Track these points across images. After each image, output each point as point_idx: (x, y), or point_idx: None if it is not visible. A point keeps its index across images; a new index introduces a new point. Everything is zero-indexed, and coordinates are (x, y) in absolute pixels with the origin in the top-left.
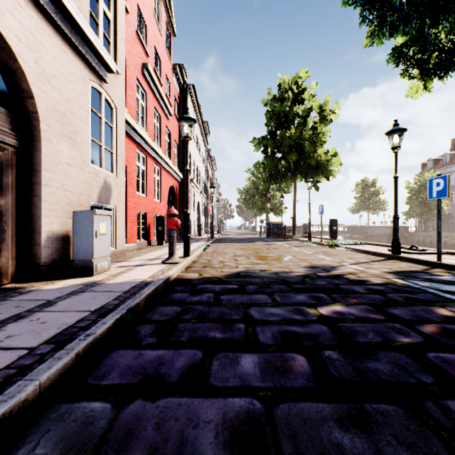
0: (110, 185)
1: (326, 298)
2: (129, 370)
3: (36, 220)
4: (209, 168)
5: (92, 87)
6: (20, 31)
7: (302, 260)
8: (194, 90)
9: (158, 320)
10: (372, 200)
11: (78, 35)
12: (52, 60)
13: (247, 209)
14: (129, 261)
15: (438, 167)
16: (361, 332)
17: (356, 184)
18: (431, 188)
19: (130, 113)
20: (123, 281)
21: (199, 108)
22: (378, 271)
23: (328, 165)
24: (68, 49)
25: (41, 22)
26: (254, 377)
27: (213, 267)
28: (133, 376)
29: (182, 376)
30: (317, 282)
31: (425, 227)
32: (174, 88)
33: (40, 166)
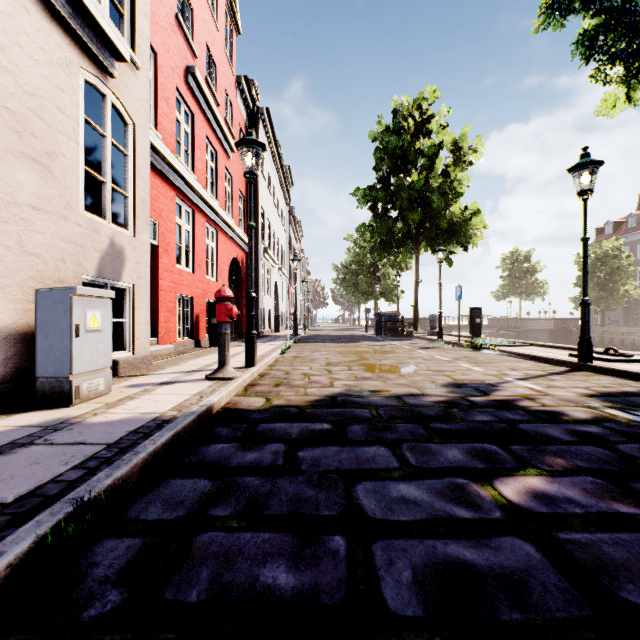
0: (122, 249)
1: (504, 455)
2: None
3: None
4: (292, 235)
5: (87, 81)
6: None
7: (437, 372)
8: (269, 117)
9: (154, 521)
10: (525, 280)
11: None
12: None
13: (346, 293)
14: (152, 376)
15: (620, 233)
16: (624, 565)
17: (503, 258)
18: None
19: (165, 140)
20: (120, 417)
21: (276, 145)
22: (571, 394)
23: (467, 227)
24: (34, 4)
25: None
26: None
27: (292, 386)
28: None
29: None
30: (474, 417)
31: (603, 320)
32: (239, 112)
33: None
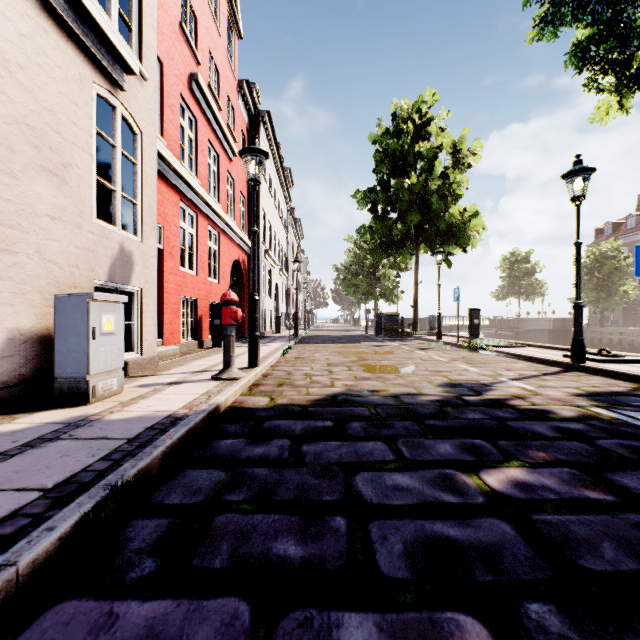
0: (131, 254)
1: (491, 449)
2: None
3: None
4: (292, 236)
5: (99, 95)
6: None
7: (434, 372)
8: (270, 120)
9: (177, 505)
10: (525, 281)
11: (69, 5)
12: (18, 39)
13: (346, 294)
14: (160, 376)
15: (619, 234)
16: (585, 540)
17: (502, 258)
18: (639, 259)
19: (169, 147)
20: (136, 415)
21: (277, 147)
22: (561, 393)
23: (466, 229)
24: (51, 25)
25: None
26: None
27: (294, 385)
28: None
29: None
30: (467, 415)
31: (602, 320)
32: (240, 116)
33: None
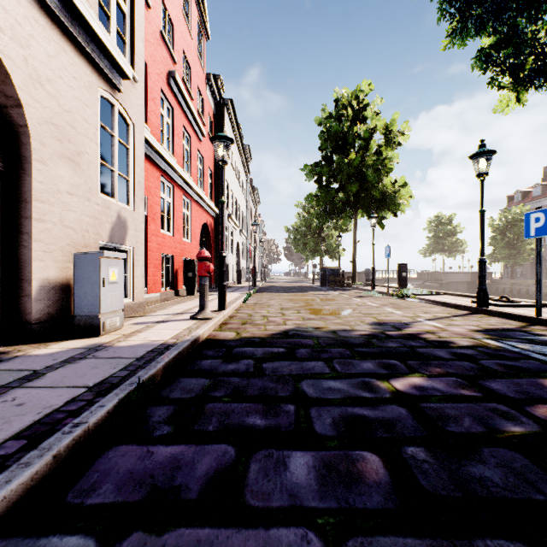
0: (125, 220)
1: (401, 366)
2: (129, 479)
3: (26, 264)
4: (251, 202)
5: (102, 96)
6: (3, 19)
7: (366, 315)
8: (232, 106)
9: (178, 398)
10: (448, 240)
11: (82, 30)
12: (47, 60)
13: (296, 251)
14: (148, 317)
15: (527, 200)
16: (453, 417)
17: (429, 221)
18: (528, 224)
19: (152, 132)
20: (137, 343)
21: (238, 128)
22: (463, 330)
23: (396, 197)
24: (69, 46)
25: (32, 9)
26: (309, 490)
27: (255, 324)
28: (134, 489)
29: (205, 489)
30: (387, 344)
31: (512, 273)
32: (208, 103)
33: (30, 195)
